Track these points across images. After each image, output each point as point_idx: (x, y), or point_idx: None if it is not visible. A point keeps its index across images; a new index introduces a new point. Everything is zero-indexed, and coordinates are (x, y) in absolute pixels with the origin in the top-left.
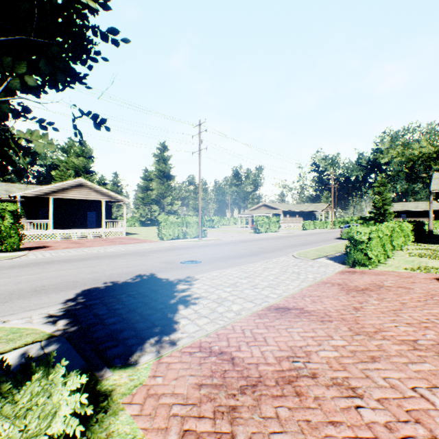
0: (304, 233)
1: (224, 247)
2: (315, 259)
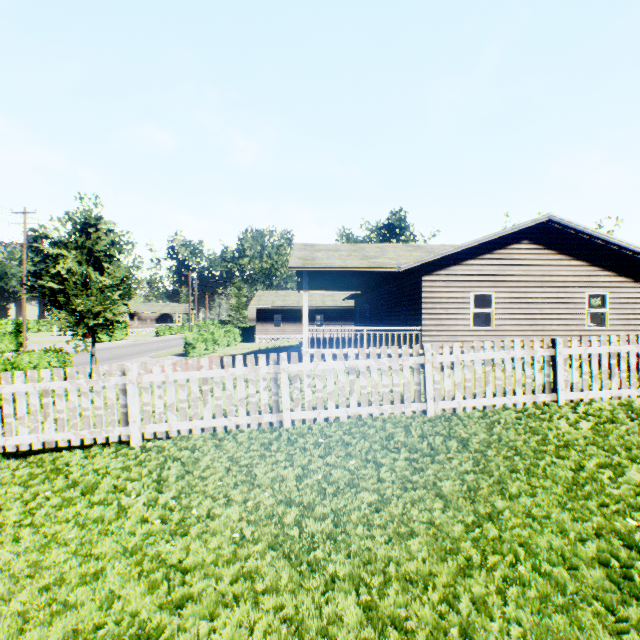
0: (159, 340)
1: (74, 357)
2: (167, 356)
